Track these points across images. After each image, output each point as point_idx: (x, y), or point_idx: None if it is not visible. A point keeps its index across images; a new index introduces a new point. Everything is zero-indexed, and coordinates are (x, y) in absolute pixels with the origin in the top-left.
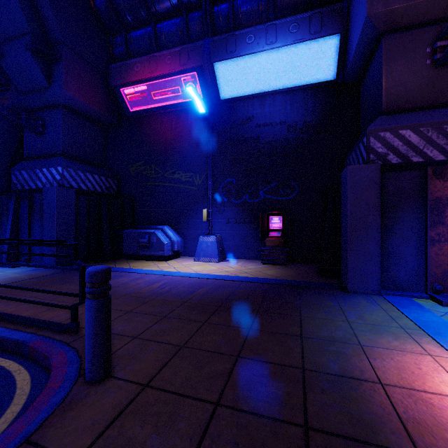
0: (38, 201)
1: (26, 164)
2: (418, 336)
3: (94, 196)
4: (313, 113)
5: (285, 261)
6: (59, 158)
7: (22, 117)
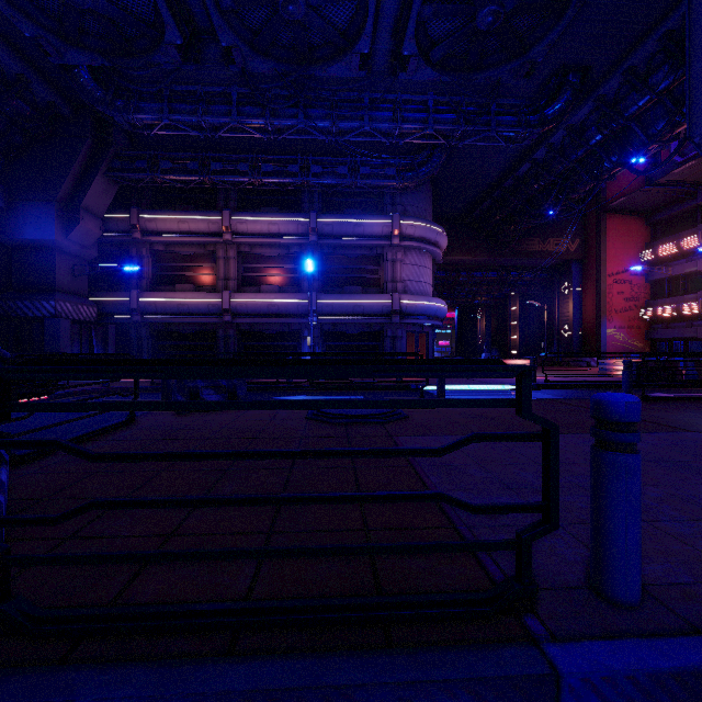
0: None
1: None
2: None
3: None
4: None
5: None
6: None
7: None
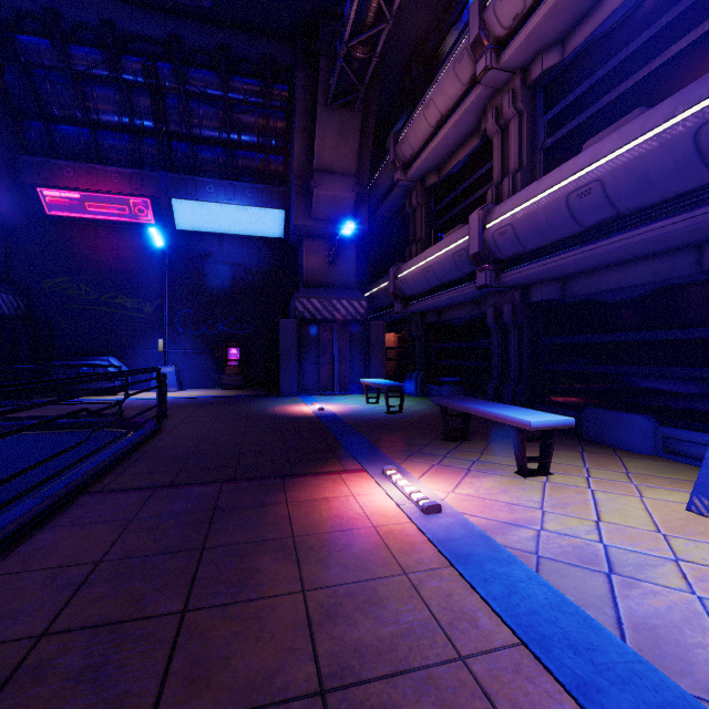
0: None
1: None
2: (299, 403)
3: (10, 321)
4: (266, 261)
5: (242, 386)
6: None
7: None
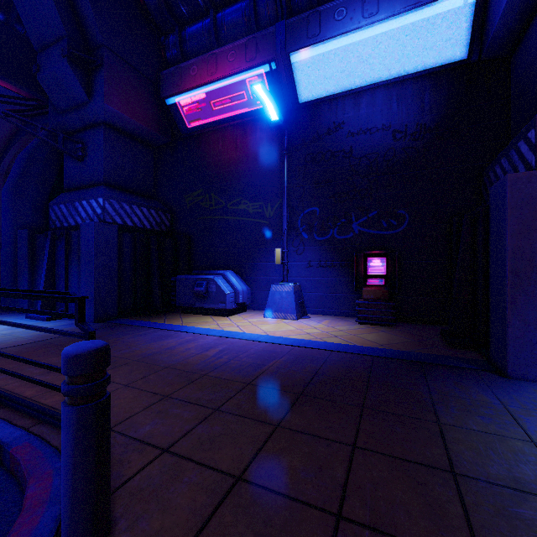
0: (76, 241)
1: (65, 196)
2: None
3: (142, 233)
4: (431, 110)
5: (391, 320)
6: (100, 188)
7: (59, 139)
